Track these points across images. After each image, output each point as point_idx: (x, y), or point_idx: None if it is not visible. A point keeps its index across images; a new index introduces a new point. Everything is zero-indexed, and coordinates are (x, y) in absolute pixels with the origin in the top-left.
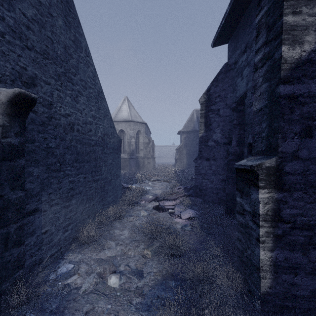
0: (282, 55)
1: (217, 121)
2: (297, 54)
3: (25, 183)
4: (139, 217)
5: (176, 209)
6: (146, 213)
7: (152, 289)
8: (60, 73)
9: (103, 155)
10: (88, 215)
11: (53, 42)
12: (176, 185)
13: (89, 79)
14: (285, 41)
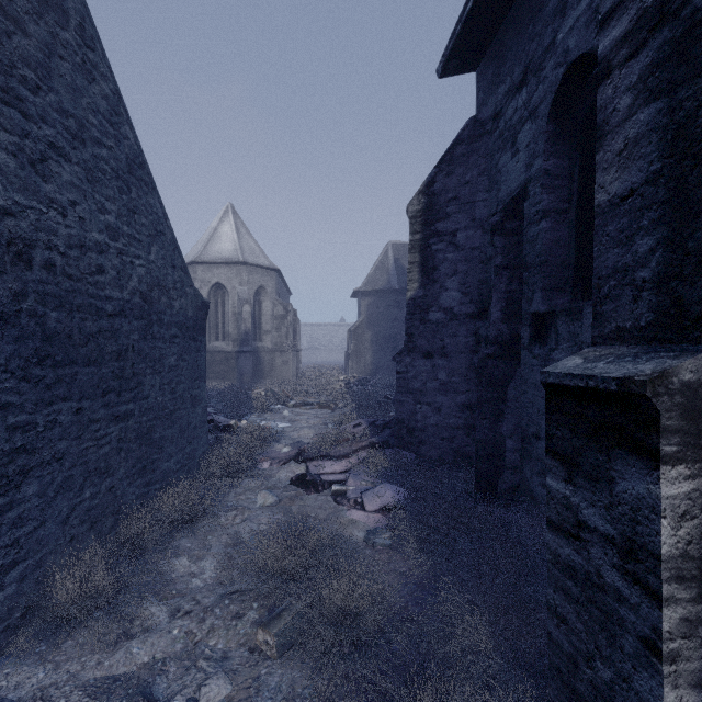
0: None
1: (450, 260)
2: None
3: None
4: (253, 511)
5: (351, 483)
6: (273, 497)
7: None
8: None
9: (147, 344)
10: (90, 523)
11: None
12: (350, 416)
13: (94, 116)
14: None
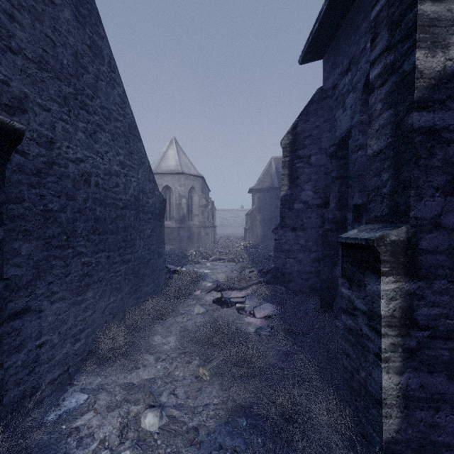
0: (416, 64)
1: (306, 172)
2: (440, 63)
3: (6, 267)
4: (193, 316)
5: (247, 303)
6: (203, 309)
7: (212, 433)
8: (68, 94)
9: (137, 223)
10: (113, 314)
11: (55, 45)
12: (247, 267)
13: (114, 106)
14: (420, 43)
